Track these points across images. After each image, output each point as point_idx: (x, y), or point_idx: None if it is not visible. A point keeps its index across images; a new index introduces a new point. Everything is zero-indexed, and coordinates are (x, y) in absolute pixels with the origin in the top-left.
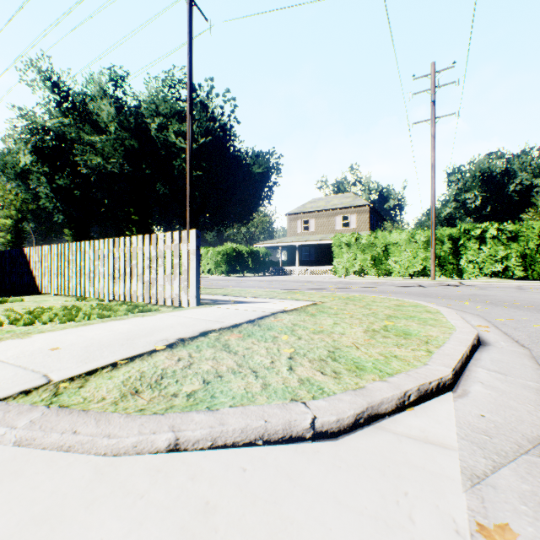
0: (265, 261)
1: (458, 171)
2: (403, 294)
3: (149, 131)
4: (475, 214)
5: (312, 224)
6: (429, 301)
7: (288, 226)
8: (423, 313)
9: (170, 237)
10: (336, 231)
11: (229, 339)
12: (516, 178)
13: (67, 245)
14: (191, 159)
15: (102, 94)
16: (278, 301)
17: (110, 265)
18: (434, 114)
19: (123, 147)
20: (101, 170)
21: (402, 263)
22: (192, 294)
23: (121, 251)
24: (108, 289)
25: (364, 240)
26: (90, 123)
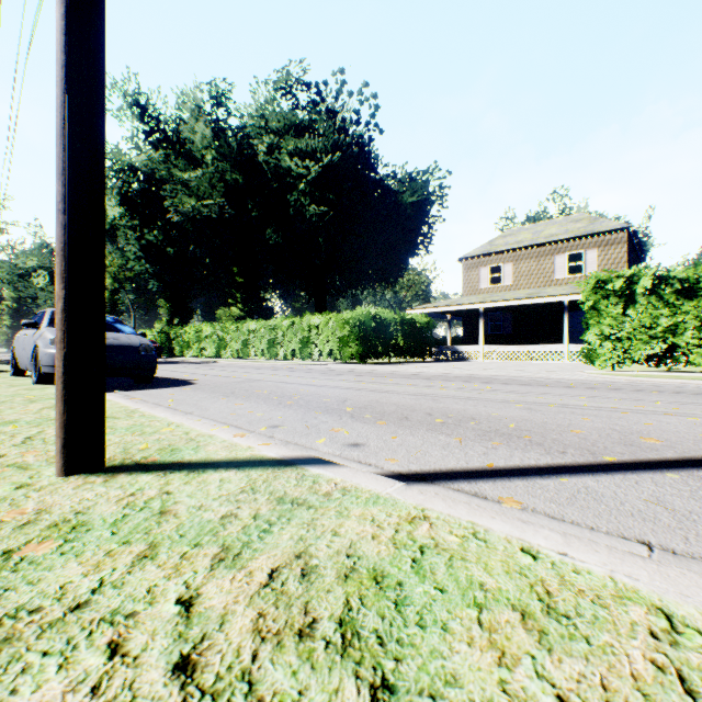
0: (425, 336)
1: None
2: None
3: (257, 158)
4: None
5: (508, 271)
6: None
7: (464, 278)
8: None
9: None
10: (555, 282)
11: None
12: None
13: None
14: None
15: (197, 113)
16: None
17: None
18: None
19: (224, 183)
20: (196, 217)
21: None
22: None
23: None
24: None
25: (679, 282)
26: (184, 156)
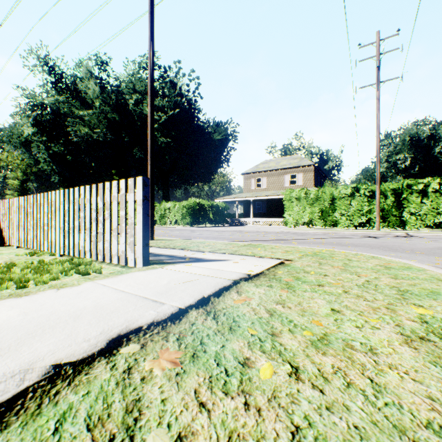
0: (224, 213)
1: (389, 136)
2: (365, 246)
3: (128, 106)
4: (404, 173)
5: (264, 181)
6: (406, 258)
7: (244, 184)
8: (438, 283)
9: (116, 186)
10: (285, 188)
11: (150, 374)
12: (441, 141)
13: (26, 198)
14: (152, 115)
15: (89, 75)
16: (238, 259)
17: (60, 218)
18: (379, 78)
19: (106, 119)
20: (88, 139)
21: (347, 215)
22: (139, 251)
23: (70, 203)
24: (59, 243)
25: (313, 195)
26: (80, 100)
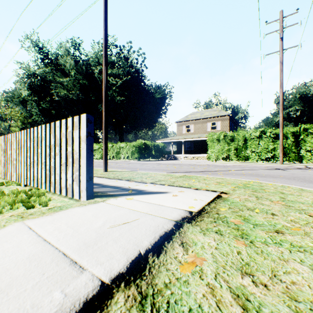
0: (162, 151)
1: (284, 94)
2: (281, 178)
3: (94, 74)
4: (295, 121)
5: (192, 127)
6: None
7: (177, 129)
8: None
9: (64, 124)
10: (207, 132)
11: None
12: None
13: (2, 138)
14: (106, 72)
15: (67, 53)
16: (177, 191)
17: (24, 153)
18: (282, 47)
19: (79, 84)
20: (66, 98)
21: (256, 152)
22: (83, 185)
23: (31, 141)
24: (23, 175)
25: (230, 137)
26: (60, 71)
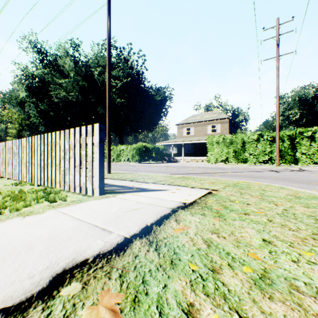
0: (163, 153)
1: (284, 97)
2: (271, 178)
3: (94, 76)
4: (295, 124)
5: (192, 130)
6: (307, 188)
7: (177, 132)
8: None
9: (78, 132)
10: (207, 135)
11: None
12: None
13: (14, 142)
14: (109, 79)
15: (66, 54)
16: (175, 189)
17: (38, 156)
18: (278, 53)
19: (78, 86)
20: (65, 100)
21: (254, 155)
22: (96, 183)
23: (45, 145)
24: (37, 176)
25: (228, 140)
26: (59, 72)
